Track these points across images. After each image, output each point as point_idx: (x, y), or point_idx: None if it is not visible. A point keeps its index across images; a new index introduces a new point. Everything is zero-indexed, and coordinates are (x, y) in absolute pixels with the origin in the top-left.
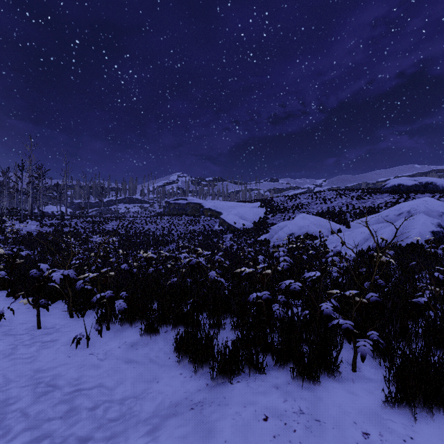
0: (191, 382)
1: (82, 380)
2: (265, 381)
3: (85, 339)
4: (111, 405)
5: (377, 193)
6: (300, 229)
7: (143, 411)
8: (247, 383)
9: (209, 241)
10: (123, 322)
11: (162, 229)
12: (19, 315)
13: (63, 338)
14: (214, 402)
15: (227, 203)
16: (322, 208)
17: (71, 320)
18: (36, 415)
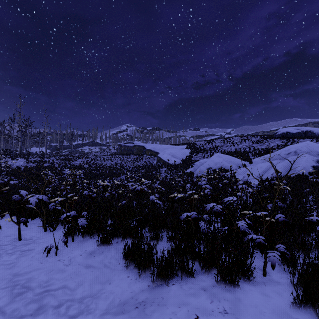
0: (136, 284)
1: (50, 282)
2: (194, 283)
3: (55, 248)
4: (72, 303)
5: (271, 139)
6: (215, 165)
7: (98, 309)
8: (180, 286)
9: (149, 173)
10: (84, 235)
11: (116, 164)
12: (5, 229)
13: (38, 248)
14: (154, 302)
15: (163, 146)
16: (232, 149)
17: (45, 233)
18: (11, 313)
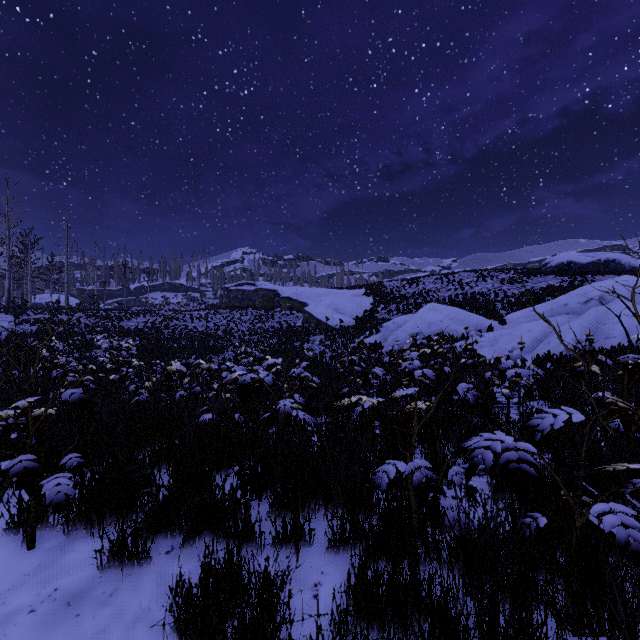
0: None
1: None
2: None
3: None
4: None
5: (537, 275)
6: (428, 327)
7: None
8: None
9: (287, 345)
10: (73, 525)
11: (216, 328)
12: None
13: None
14: None
15: (316, 290)
16: (459, 296)
17: None
18: None
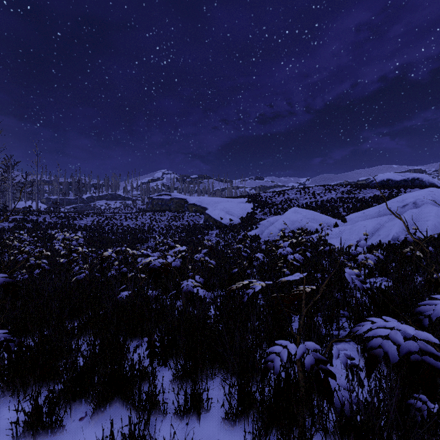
0: None
1: None
2: None
3: None
4: None
5: (366, 188)
6: (292, 224)
7: None
8: None
9: (193, 237)
10: (1, 392)
11: (143, 225)
12: None
13: None
14: None
15: (213, 198)
16: (313, 203)
17: None
18: None
